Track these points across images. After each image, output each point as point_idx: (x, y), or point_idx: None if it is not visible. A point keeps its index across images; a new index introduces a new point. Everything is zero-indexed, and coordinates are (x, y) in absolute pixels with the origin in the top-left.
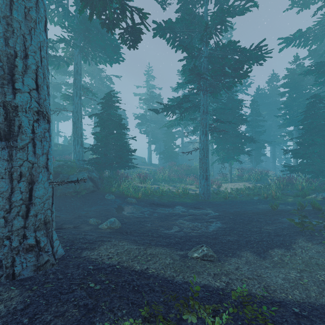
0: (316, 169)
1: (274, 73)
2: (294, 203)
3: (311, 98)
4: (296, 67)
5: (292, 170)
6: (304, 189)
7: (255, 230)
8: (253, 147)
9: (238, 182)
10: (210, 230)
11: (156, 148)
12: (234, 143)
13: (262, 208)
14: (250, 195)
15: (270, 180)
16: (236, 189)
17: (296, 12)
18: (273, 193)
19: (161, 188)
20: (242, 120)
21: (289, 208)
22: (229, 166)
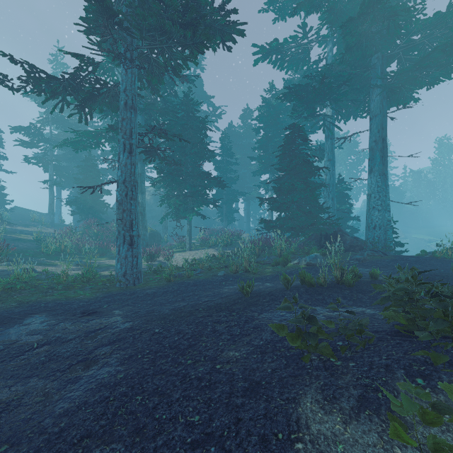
0: (295, 225)
1: (249, 108)
2: (274, 276)
3: (289, 129)
4: (271, 98)
5: (269, 228)
6: (284, 253)
7: (198, 375)
8: (224, 200)
9: (202, 248)
10: (56, 412)
11: (71, 196)
12: (194, 187)
13: (228, 293)
14: (212, 268)
15: (244, 243)
16: (194, 260)
17: (272, 20)
18: (246, 262)
19: (15, 272)
20: (207, 151)
21: (269, 288)
22: (187, 224)
